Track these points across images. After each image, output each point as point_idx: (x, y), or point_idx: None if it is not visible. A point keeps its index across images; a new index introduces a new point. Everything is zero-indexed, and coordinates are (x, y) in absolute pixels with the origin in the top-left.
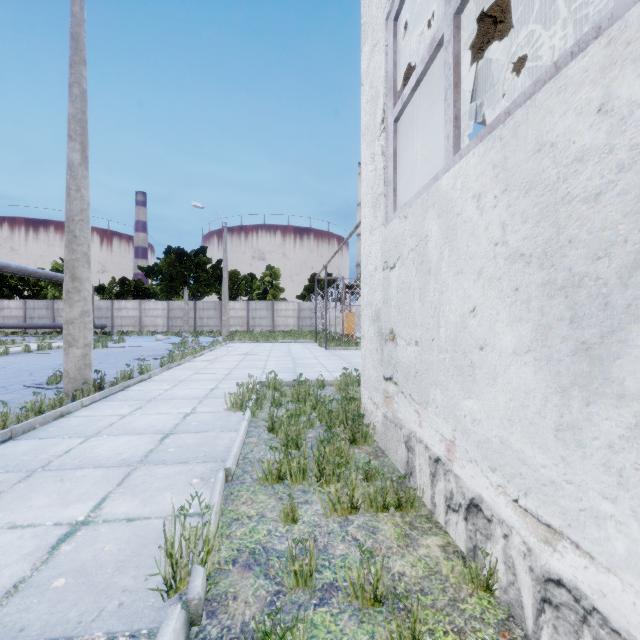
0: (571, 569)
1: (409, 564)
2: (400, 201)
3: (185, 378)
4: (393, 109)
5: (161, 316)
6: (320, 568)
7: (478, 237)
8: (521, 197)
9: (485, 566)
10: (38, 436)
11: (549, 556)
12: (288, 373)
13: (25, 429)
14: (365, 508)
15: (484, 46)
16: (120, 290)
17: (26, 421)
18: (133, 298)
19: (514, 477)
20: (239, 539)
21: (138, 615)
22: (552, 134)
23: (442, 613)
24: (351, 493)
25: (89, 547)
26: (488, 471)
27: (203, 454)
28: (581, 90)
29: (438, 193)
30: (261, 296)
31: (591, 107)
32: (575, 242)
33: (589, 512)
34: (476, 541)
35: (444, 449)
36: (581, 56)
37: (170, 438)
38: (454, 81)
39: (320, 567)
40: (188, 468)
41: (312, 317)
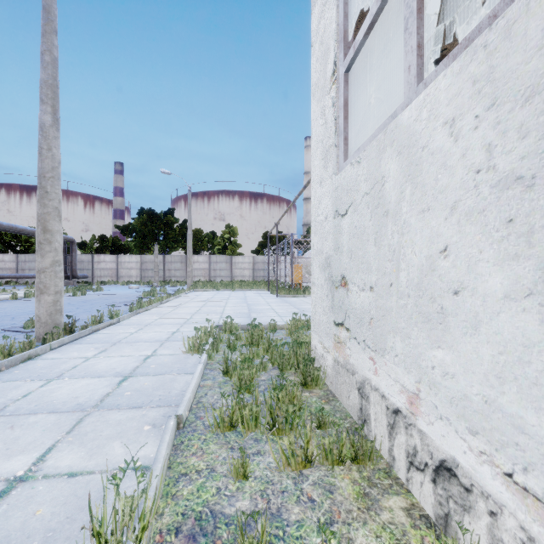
0: None
1: (373, 534)
2: (351, 150)
3: (150, 322)
4: (344, 59)
5: (135, 268)
6: (273, 540)
7: (451, 167)
8: (518, 108)
9: None
10: (2, 379)
11: None
12: (243, 318)
13: None
14: (320, 461)
15: None
16: (99, 246)
17: None
18: (111, 253)
19: (506, 446)
20: (185, 500)
21: None
22: None
23: None
24: (305, 446)
25: (20, 510)
26: (466, 433)
27: (158, 398)
28: None
29: (398, 129)
30: (221, 251)
31: None
32: None
33: None
34: (448, 509)
35: (405, 401)
36: None
37: (128, 381)
38: (417, 6)
39: (273, 538)
40: (141, 413)
41: (265, 269)
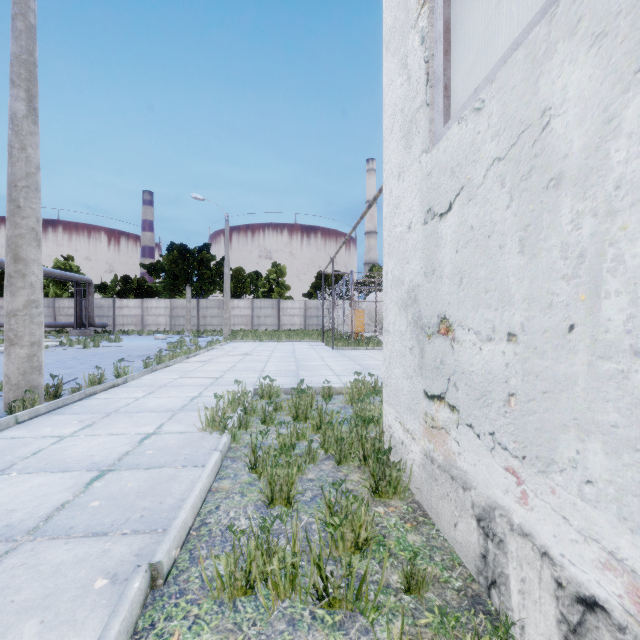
0: None
1: None
2: (455, 106)
3: (167, 383)
4: None
5: (163, 315)
6: None
7: None
8: None
9: None
10: None
11: None
12: (289, 377)
13: None
14: None
15: None
16: (122, 288)
17: None
18: (136, 296)
19: None
20: None
21: None
22: None
23: None
24: None
25: None
26: None
27: (139, 514)
28: None
29: None
30: (266, 294)
31: None
32: None
33: None
34: None
35: (623, 593)
36: None
37: (104, 479)
38: None
39: None
40: (101, 548)
41: (319, 316)
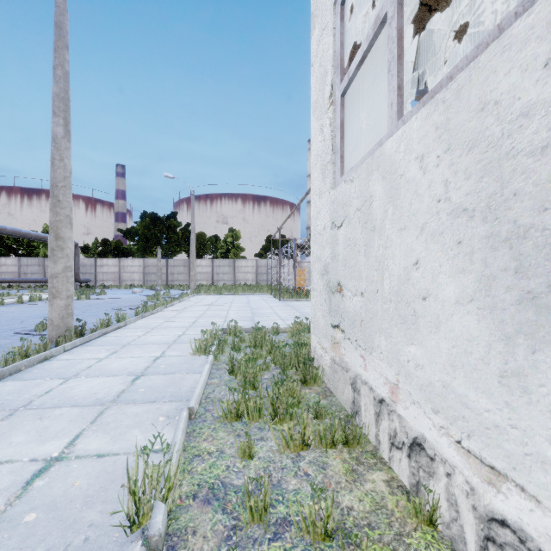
0: (516, 511)
1: (357, 499)
2: (346, 167)
3: (157, 326)
4: (340, 84)
5: (137, 272)
6: (274, 503)
7: (421, 195)
8: (464, 155)
9: (428, 502)
10: (23, 378)
11: (493, 497)
12: (247, 321)
13: (11, 371)
14: (315, 444)
15: (420, 31)
16: (102, 249)
17: (13, 364)
18: (113, 256)
19: (457, 419)
20: (200, 474)
21: (102, 550)
22: (496, 92)
23: (389, 548)
24: (303, 431)
25: (61, 482)
26: (431, 413)
27: (170, 394)
28: (527, 47)
29: (382, 157)
30: (224, 255)
31: (537, 62)
32: (520, 195)
33: (535, 457)
34: (419, 477)
35: (388, 391)
36: (527, 14)
37: (141, 379)
38: (397, 53)
39: (274, 502)
40: (156, 407)
41: (268, 273)
